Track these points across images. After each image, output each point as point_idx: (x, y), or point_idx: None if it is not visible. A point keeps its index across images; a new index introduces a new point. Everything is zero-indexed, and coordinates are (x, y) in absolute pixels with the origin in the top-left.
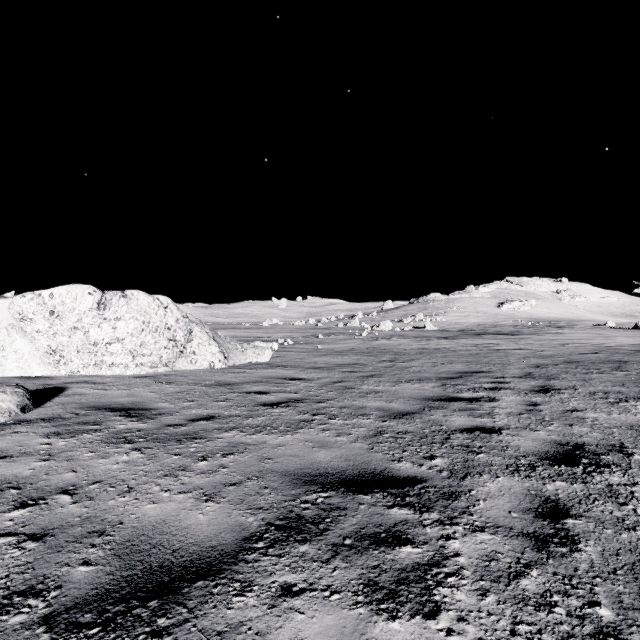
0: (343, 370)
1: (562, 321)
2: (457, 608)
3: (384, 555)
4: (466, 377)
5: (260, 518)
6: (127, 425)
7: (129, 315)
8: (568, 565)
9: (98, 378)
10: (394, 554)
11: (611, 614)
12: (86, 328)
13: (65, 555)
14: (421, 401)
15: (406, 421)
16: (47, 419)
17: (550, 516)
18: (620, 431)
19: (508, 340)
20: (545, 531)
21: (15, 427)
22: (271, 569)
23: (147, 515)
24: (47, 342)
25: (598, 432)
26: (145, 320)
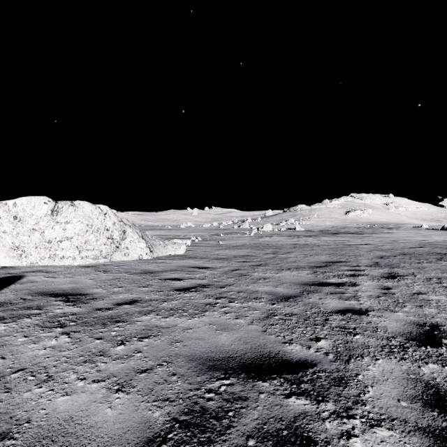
0: (238, 260)
1: (391, 224)
2: None
3: None
4: (330, 266)
5: (166, 412)
6: (63, 309)
7: (76, 219)
8: None
9: (51, 268)
10: None
11: None
12: (42, 229)
13: None
14: (300, 286)
15: (290, 304)
16: None
17: (437, 405)
18: None
19: (355, 238)
20: (438, 424)
21: None
22: None
23: (57, 410)
24: (11, 240)
25: (445, 313)
26: (89, 223)
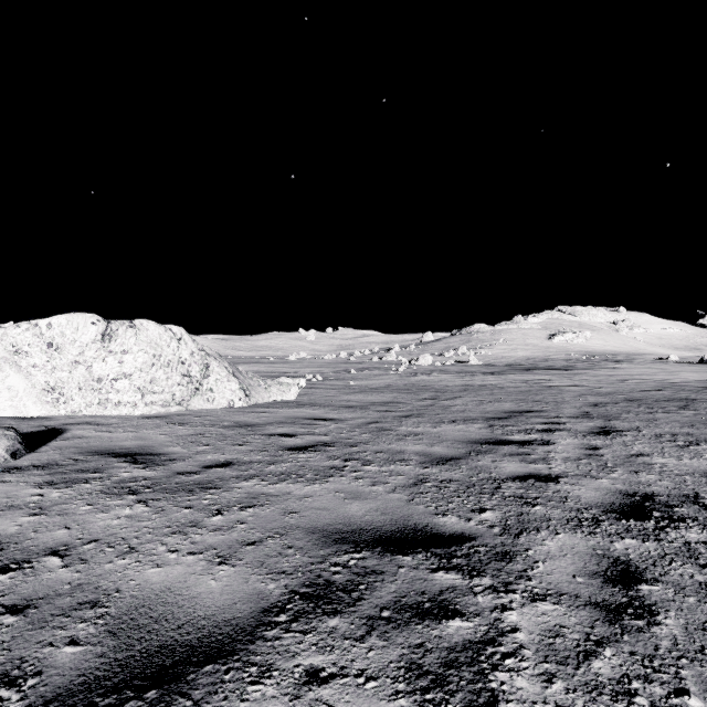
0: (378, 409)
1: (620, 355)
2: (518, 698)
3: (429, 630)
4: (516, 417)
5: (282, 585)
6: (132, 473)
7: (138, 348)
8: (647, 642)
9: (102, 419)
10: (441, 629)
11: (703, 705)
12: (89, 362)
13: (49, 632)
14: (466, 444)
15: (450, 468)
16: (41, 466)
17: (621, 581)
18: (693, 479)
19: (561, 376)
20: (617, 600)
21: (3, 475)
22: (294, 649)
23: (149, 581)
24: (45, 378)
25: (668, 480)
26: (156, 353)
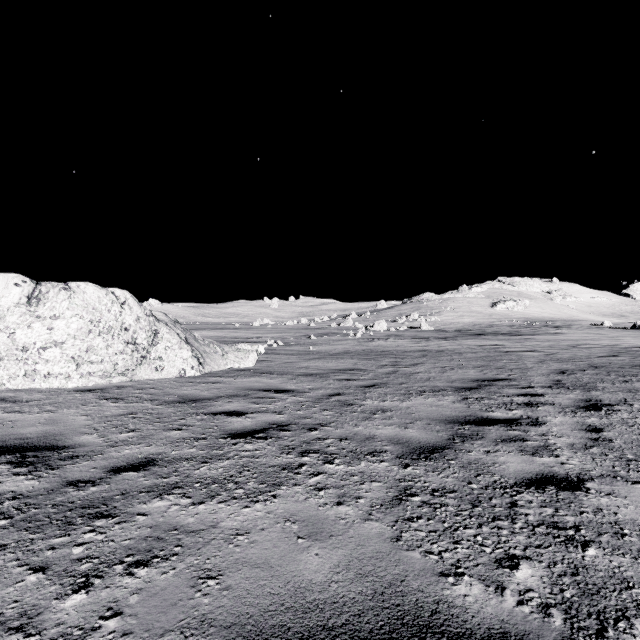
0: (339, 378)
1: (557, 321)
2: None
3: None
4: (487, 387)
5: None
6: (2, 484)
7: (71, 312)
8: None
9: (25, 393)
10: None
11: None
12: (11, 329)
13: None
14: (445, 425)
15: (437, 465)
16: None
17: None
18: None
19: (512, 341)
20: None
21: None
22: None
23: None
24: None
25: None
26: (93, 319)
